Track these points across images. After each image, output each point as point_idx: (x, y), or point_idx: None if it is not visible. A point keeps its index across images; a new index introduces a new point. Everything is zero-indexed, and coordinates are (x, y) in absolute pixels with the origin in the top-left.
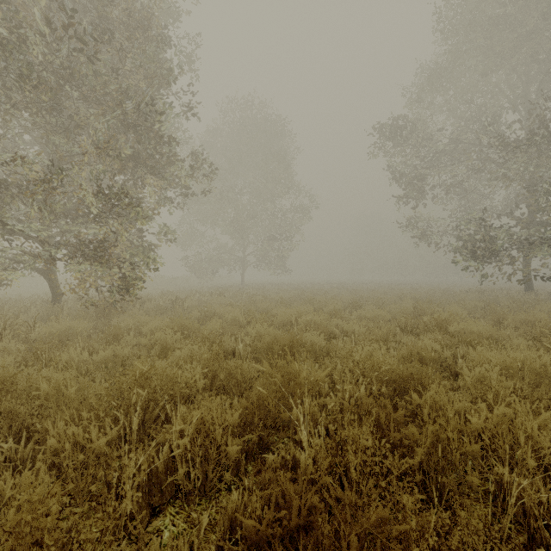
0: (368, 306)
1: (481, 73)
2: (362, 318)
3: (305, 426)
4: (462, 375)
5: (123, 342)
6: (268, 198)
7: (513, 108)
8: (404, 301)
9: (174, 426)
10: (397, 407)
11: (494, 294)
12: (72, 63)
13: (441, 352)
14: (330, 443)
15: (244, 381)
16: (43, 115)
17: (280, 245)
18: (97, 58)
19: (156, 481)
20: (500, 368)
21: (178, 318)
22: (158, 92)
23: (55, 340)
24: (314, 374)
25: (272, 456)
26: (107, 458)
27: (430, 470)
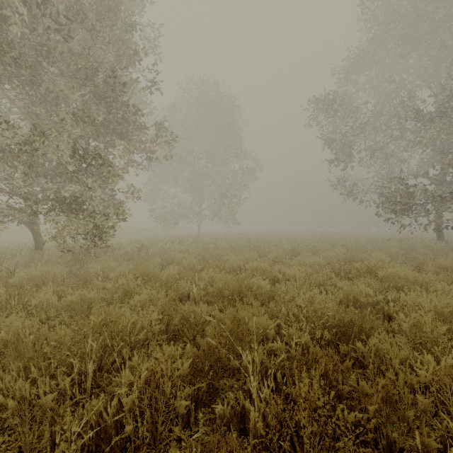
0: (305, 252)
1: (400, 56)
2: (300, 264)
3: (253, 372)
4: (396, 319)
5: (92, 286)
6: (220, 162)
7: (427, 86)
8: (335, 249)
9: (123, 380)
10: (338, 350)
11: (411, 243)
12: (48, 41)
13: (374, 296)
14: (281, 404)
15: (196, 324)
16: (24, 88)
17: (230, 201)
18: (70, 36)
19: (104, 436)
20: (432, 313)
21: (140, 265)
22: (126, 70)
23: (31, 284)
24: (262, 321)
25: (221, 406)
26: (53, 414)
27: (381, 426)
